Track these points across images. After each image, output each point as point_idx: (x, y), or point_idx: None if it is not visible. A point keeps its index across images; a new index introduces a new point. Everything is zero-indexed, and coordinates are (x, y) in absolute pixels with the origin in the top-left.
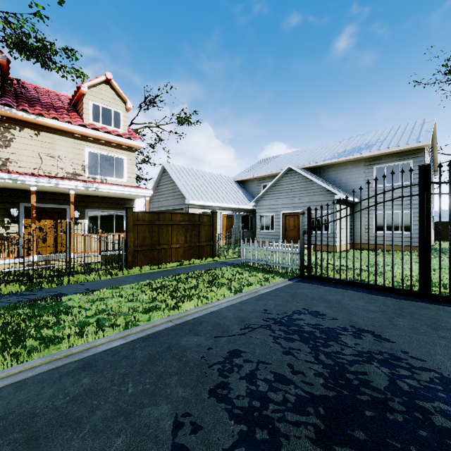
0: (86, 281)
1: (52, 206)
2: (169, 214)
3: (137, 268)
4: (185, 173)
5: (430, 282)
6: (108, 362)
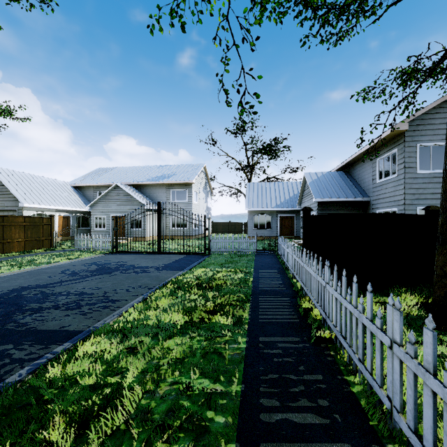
0: None
1: None
2: (12, 217)
3: None
4: (16, 177)
5: (160, 247)
6: (12, 276)
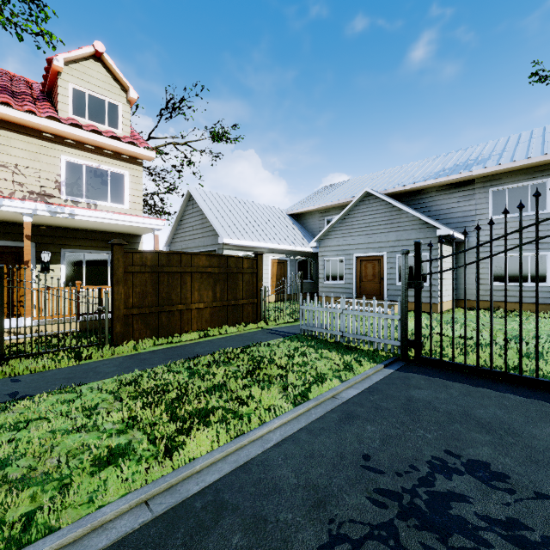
0: (27, 372)
1: (4, 244)
2: (187, 256)
3: (131, 343)
4: (220, 201)
5: None
6: None
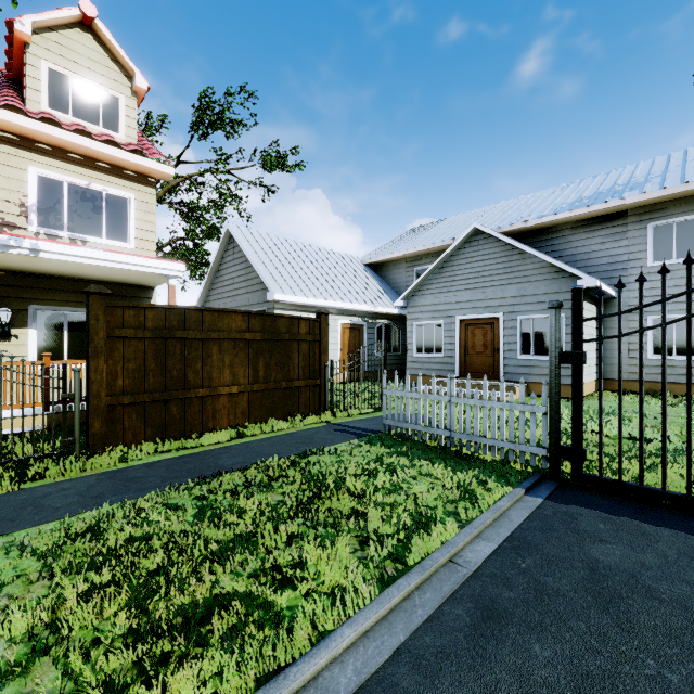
0: None
1: None
2: (212, 314)
3: (119, 449)
4: (271, 244)
5: None
6: None
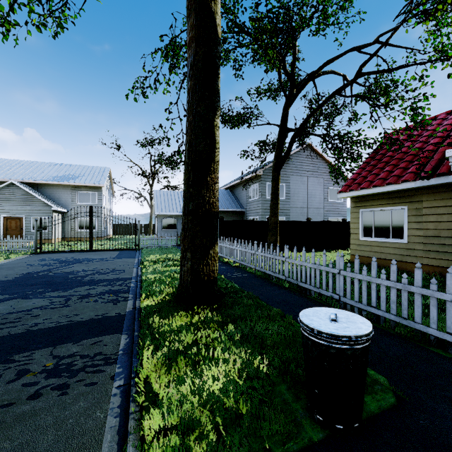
0: None
1: None
2: None
3: None
4: None
5: (93, 246)
6: None
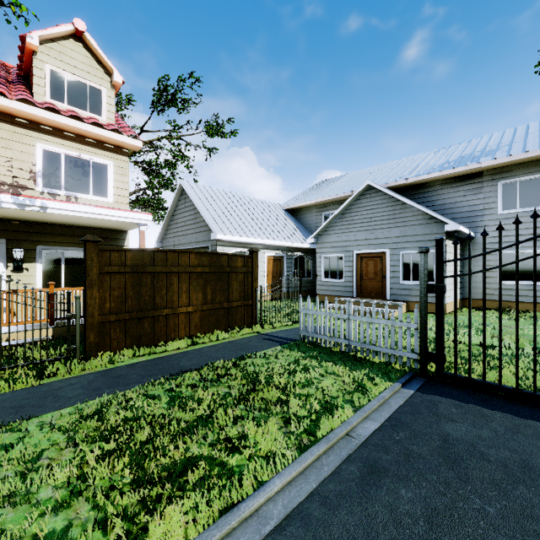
0: None
1: None
2: (173, 254)
3: (107, 354)
4: (213, 195)
5: None
6: None
